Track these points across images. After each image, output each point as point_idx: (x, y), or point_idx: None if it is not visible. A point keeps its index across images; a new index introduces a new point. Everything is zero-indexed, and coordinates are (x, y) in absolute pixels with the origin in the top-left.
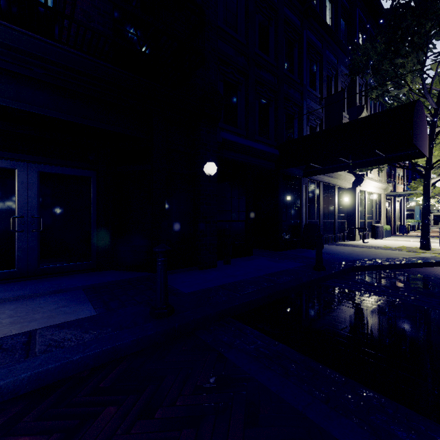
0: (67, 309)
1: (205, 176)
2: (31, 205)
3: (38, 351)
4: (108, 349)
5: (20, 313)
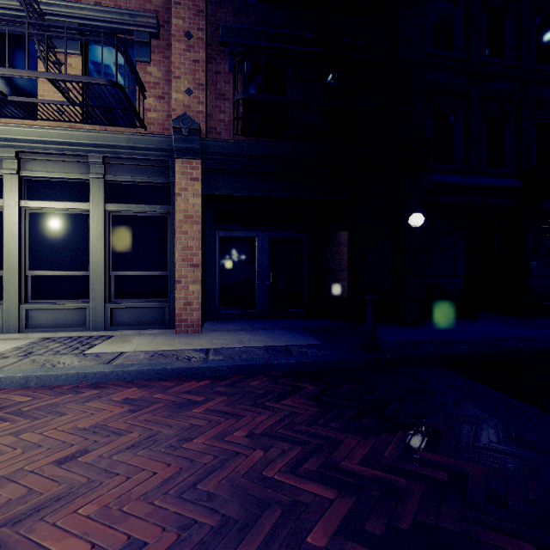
0: (299, 338)
1: (410, 228)
2: (265, 263)
3: (296, 354)
4: (337, 360)
5: (272, 337)
